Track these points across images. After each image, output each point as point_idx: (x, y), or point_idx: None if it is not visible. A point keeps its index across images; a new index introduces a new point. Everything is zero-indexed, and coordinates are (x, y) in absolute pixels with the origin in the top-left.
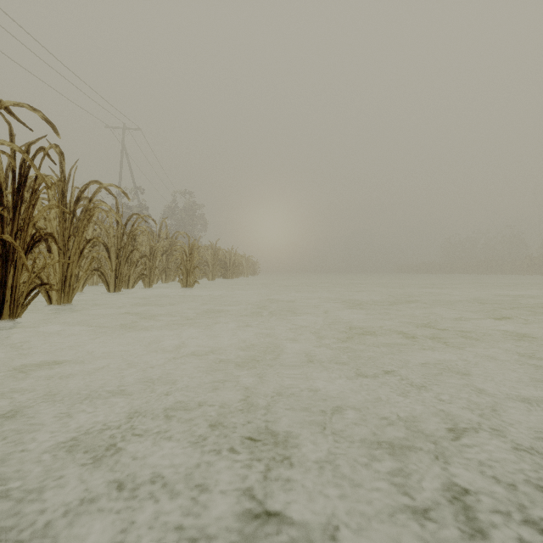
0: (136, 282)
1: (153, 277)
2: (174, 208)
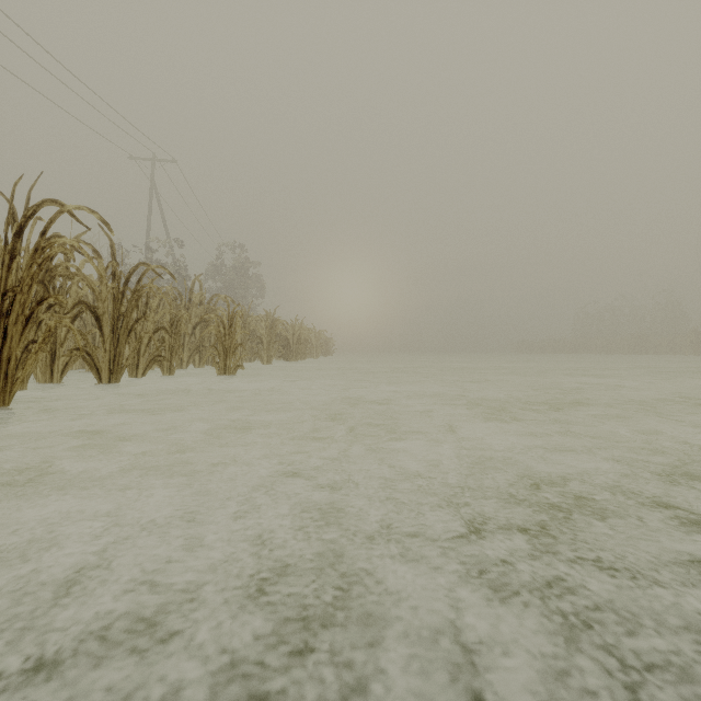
0: (148, 367)
1: (181, 360)
2: (221, 266)
